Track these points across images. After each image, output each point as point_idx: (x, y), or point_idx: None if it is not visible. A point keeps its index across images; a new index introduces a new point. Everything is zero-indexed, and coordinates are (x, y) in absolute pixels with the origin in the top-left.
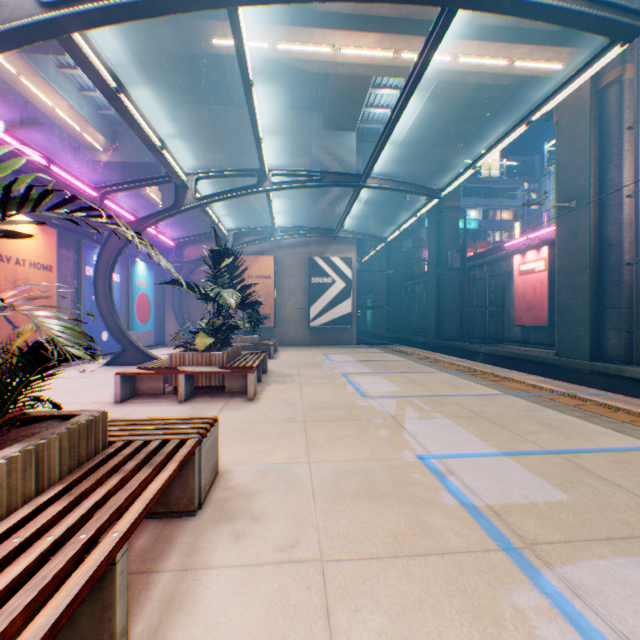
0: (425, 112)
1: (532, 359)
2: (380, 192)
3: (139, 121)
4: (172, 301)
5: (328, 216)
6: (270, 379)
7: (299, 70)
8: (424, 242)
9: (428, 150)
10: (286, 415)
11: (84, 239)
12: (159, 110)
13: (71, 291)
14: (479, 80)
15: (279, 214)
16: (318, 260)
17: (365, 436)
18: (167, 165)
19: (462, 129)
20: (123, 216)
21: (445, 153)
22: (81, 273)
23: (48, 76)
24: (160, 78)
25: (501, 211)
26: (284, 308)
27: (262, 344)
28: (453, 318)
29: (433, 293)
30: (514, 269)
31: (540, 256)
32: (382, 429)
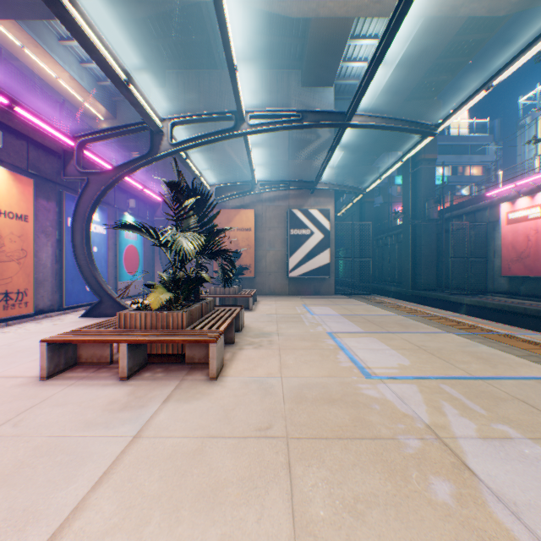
0: (406, 59)
1: (532, 313)
2: (355, 148)
3: (95, 43)
4: (159, 253)
5: (306, 170)
6: (244, 340)
7: (278, 25)
8: (394, 198)
9: (404, 104)
10: (258, 418)
11: (66, 191)
12: (148, 75)
13: (51, 242)
14: (472, 12)
15: (259, 169)
16: (296, 212)
17: (409, 504)
18: (136, 104)
19: (441, 80)
20: (105, 169)
21: (421, 106)
22: (62, 224)
23: (49, 47)
24: (147, 43)
25: (470, 167)
26: (264, 259)
27: (240, 295)
28: (429, 269)
29: (408, 244)
30: (501, 218)
31: (535, 202)
32: (433, 476)
